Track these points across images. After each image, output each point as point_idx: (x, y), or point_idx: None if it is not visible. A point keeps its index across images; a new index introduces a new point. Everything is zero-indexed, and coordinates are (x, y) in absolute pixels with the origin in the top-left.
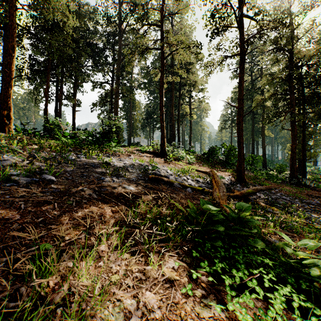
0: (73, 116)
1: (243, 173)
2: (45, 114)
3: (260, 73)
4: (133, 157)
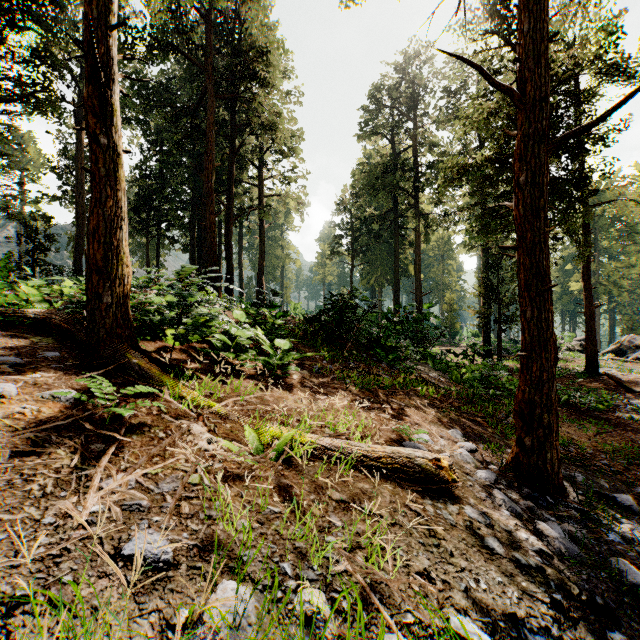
0: None
1: (556, 437)
2: None
3: (412, 140)
4: None
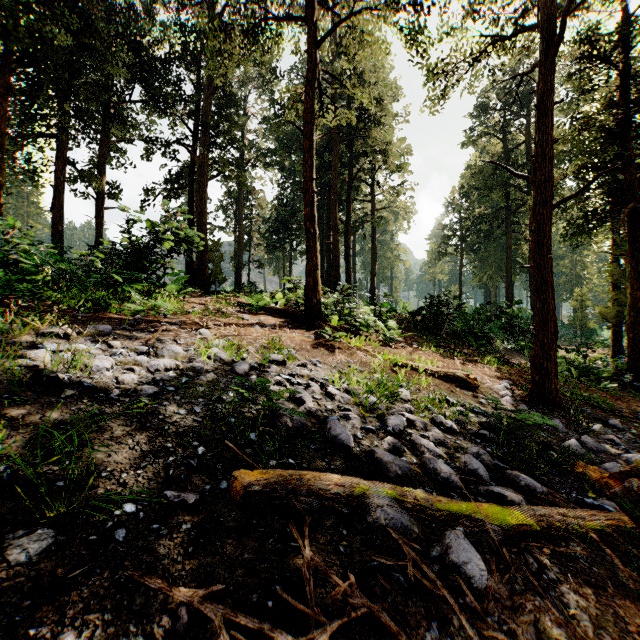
0: (99, 220)
1: (554, 376)
2: None
3: (526, 134)
4: (215, 330)
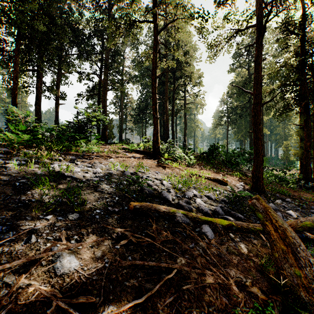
0: (57, 110)
1: (262, 180)
2: (14, 105)
3: None
4: (115, 159)
